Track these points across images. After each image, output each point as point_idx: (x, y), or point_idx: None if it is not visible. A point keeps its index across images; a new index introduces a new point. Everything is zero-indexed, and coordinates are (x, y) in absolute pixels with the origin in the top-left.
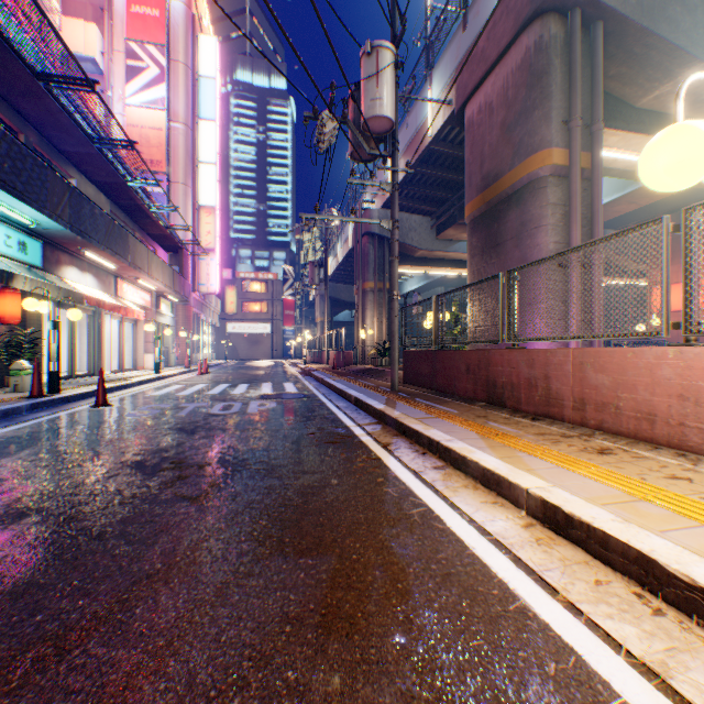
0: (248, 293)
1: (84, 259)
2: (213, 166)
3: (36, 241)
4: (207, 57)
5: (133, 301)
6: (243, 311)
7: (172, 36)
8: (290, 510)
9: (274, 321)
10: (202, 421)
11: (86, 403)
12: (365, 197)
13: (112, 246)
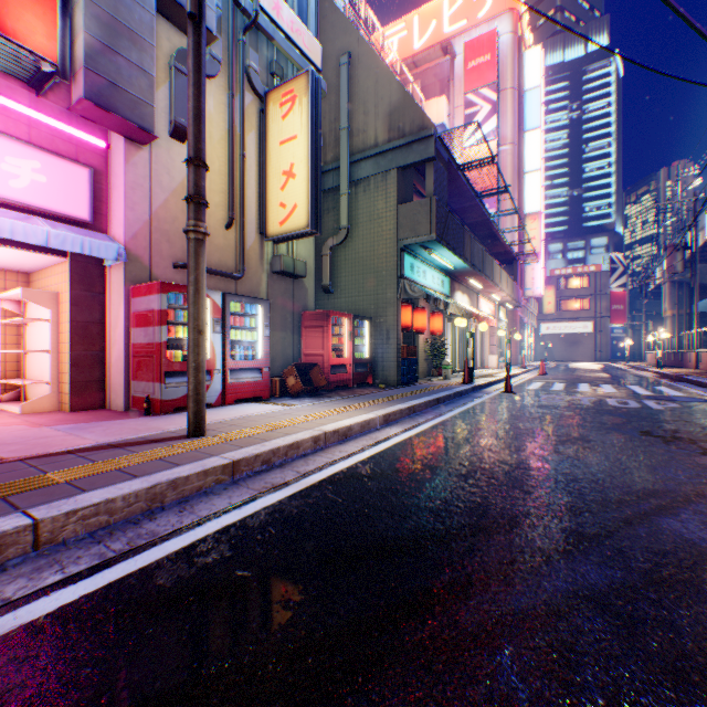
0: (562, 290)
1: (463, 284)
2: (537, 172)
3: (446, 278)
4: (530, 70)
5: (484, 312)
6: (557, 311)
7: (499, 70)
8: None
9: (595, 319)
10: (617, 410)
11: (491, 390)
12: None
13: (484, 272)
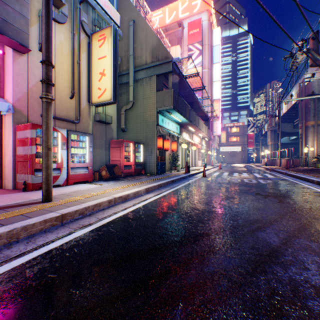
0: (229, 133)
1: (186, 129)
2: (218, 82)
3: (178, 126)
4: (215, 37)
5: (195, 141)
6: (226, 141)
7: (202, 36)
8: (319, 209)
9: (242, 145)
10: (247, 184)
11: (197, 176)
12: (305, 75)
13: (195, 124)
